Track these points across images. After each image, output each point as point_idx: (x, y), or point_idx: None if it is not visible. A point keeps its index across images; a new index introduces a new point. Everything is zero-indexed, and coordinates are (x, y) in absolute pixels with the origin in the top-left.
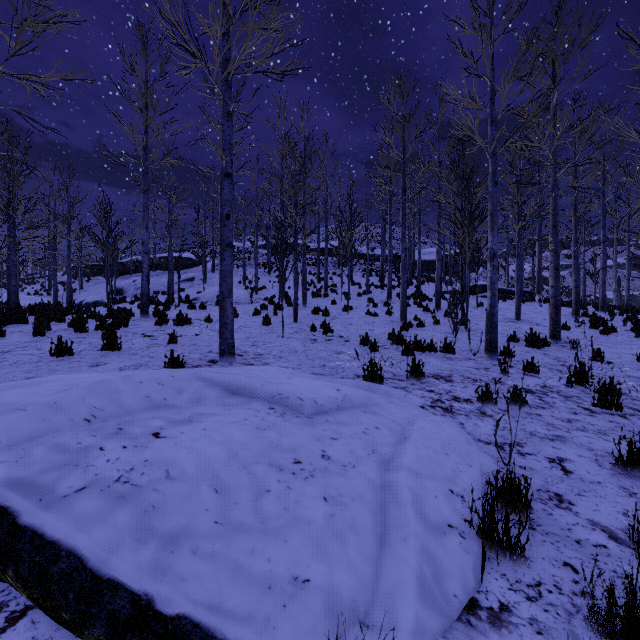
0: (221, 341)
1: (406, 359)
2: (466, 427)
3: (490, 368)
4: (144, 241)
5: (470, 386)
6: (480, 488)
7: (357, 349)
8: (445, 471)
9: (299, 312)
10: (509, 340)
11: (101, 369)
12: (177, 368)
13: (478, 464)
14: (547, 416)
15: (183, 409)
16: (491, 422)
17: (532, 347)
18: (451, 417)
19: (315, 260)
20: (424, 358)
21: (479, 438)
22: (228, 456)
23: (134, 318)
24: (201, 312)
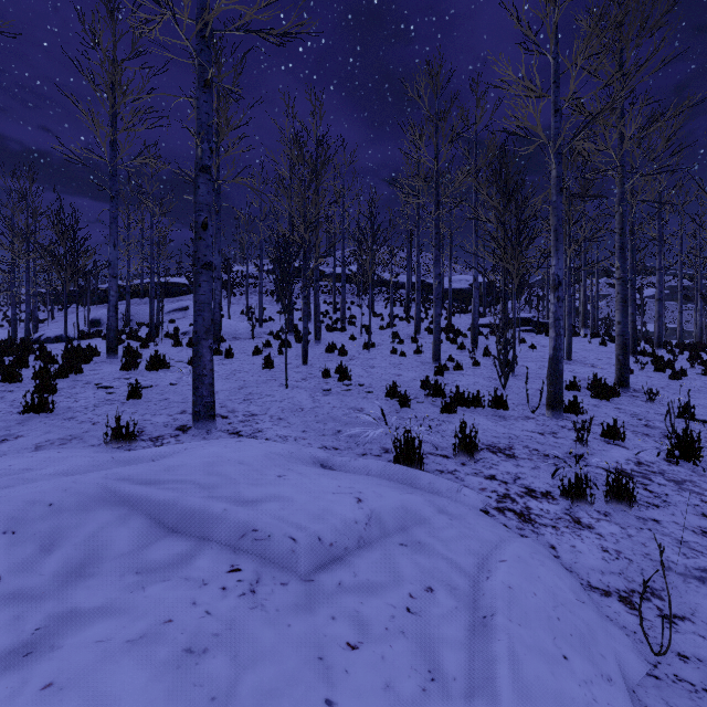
0: (195, 400)
1: (447, 419)
2: (561, 555)
3: (558, 432)
4: (111, 261)
5: (542, 466)
6: None
7: (382, 404)
8: None
9: (310, 350)
10: (568, 388)
11: (6, 447)
12: (125, 443)
13: (616, 665)
14: (669, 523)
15: (33, 603)
16: (595, 541)
17: (598, 398)
18: (533, 533)
19: (331, 287)
20: (470, 417)
21: (589, 581)
22: None
23: (97, 360)
24: (188, 351)
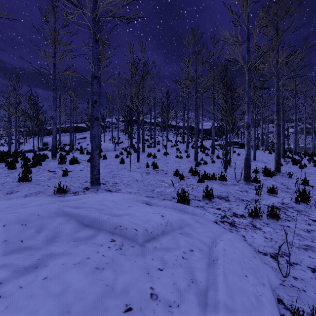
0: (91, 176)
1: (200, 185)
2: (247, 239)
3: (248, 190)
4: (53, 117)
5: (241, 204)
6: (278, 312)
7: (172, 179)
8: (251, 300)
9: (140, 156)
10: (253, 172)
11: (12, 196)
12: (62, 194)
13: (267, 280)
14: (294, 227)
15: (36, 250)
16: (261, 234)
17: (267, 176)
18: (235, 231)
19: (149, 128)
20: (210, 184)
21: (258, 249)
22: (59, 315)
23: (47, 160)
24: (87, 156)
